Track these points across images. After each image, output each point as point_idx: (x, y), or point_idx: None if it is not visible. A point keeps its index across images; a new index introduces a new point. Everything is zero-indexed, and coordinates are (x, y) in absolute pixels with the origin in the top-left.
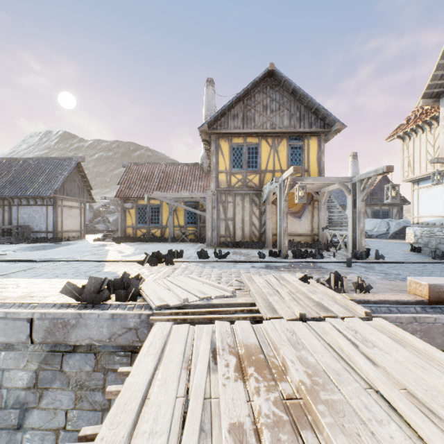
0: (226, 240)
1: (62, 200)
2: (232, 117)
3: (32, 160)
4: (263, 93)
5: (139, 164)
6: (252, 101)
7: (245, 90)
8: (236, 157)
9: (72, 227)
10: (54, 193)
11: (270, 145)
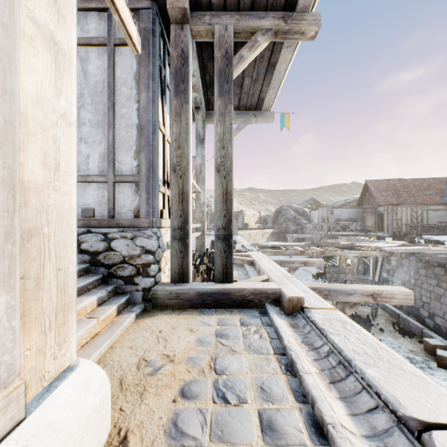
0: None
1: None
2: None
3: None
4: None
5: None
6: None
7: None
8: None
9: None
10: None
11: None
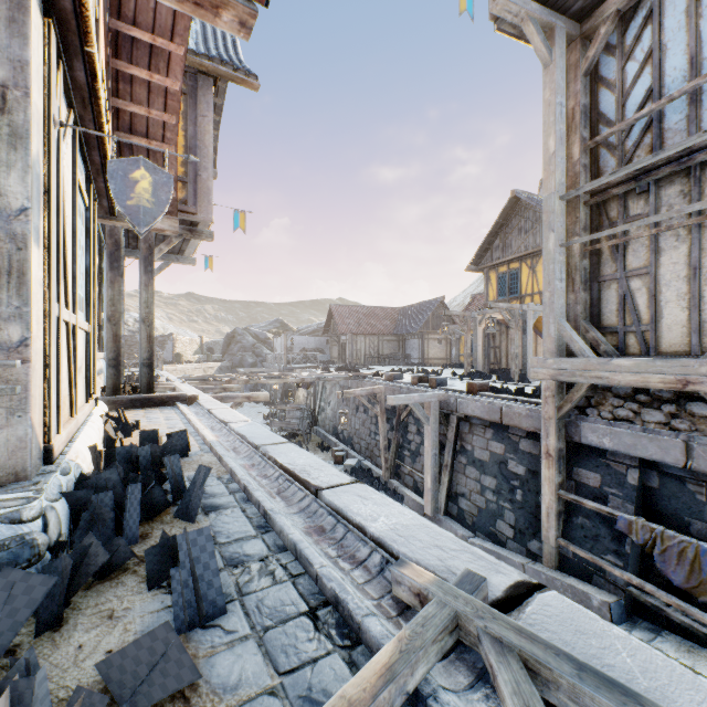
0: (494, 367)
1: (427, 334)
2: (494, 250)
3: (419, 305)
4: (518, 216)
5: (481, 294)
6: (509, 228)
7: (495, 224)
8: (501, 286)
9: (437, 355)
10: (421, 330)
11: (529, 267)
